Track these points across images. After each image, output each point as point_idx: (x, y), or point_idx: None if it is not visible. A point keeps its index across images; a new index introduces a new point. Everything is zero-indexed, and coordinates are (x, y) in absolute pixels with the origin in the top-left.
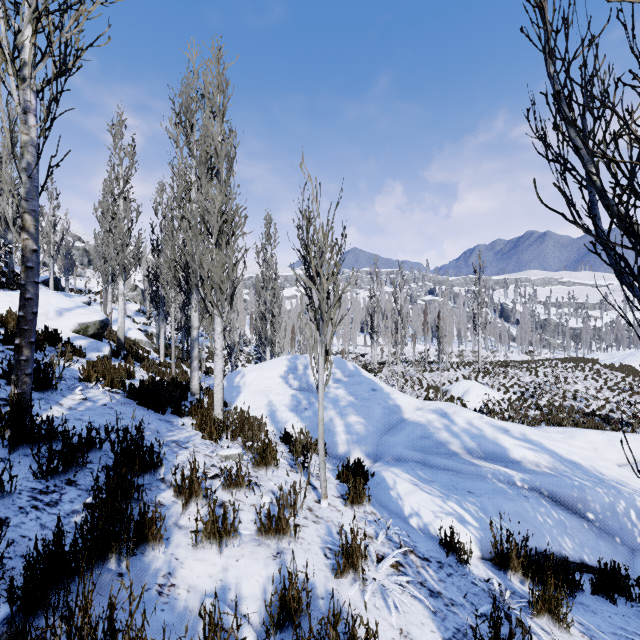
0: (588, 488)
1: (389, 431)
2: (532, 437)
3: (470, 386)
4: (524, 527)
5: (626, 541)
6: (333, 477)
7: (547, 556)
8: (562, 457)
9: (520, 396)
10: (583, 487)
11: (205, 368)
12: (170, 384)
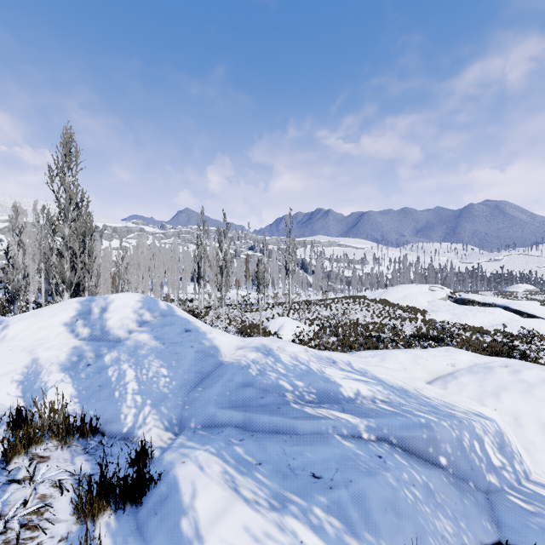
0: (435, 424)
1: (202, 382)
2: (358, 366)
3: (284, 321)
4: (404, 532)
5: (479, 484)
6: (71, 508)
7: None
8: (390, 385)
9: (321, 327)
10: (431, 424)
11: None
12: None
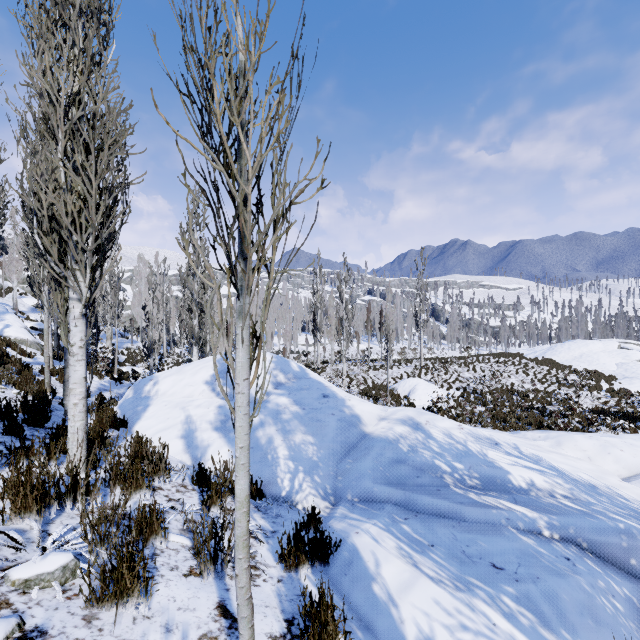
0: (639, 532)
1: (349, 453)
2: (528, 451)
3: (416, 384)
4: (605, 639)
5: None
6: (272, 557)
7: None
8: (572, 478)
9: (463, 392)
10: (632, 531)
11: (118, 373)
12: (20, 402)
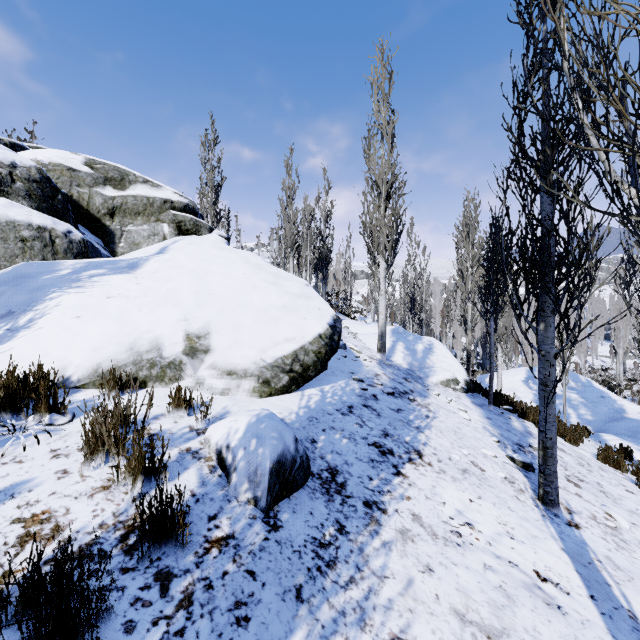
0: None
1: (611, 421)
2: None
3: None
4: None
5: None
6: None
7: None
8: None
9: None
10: None
11: None
12: None
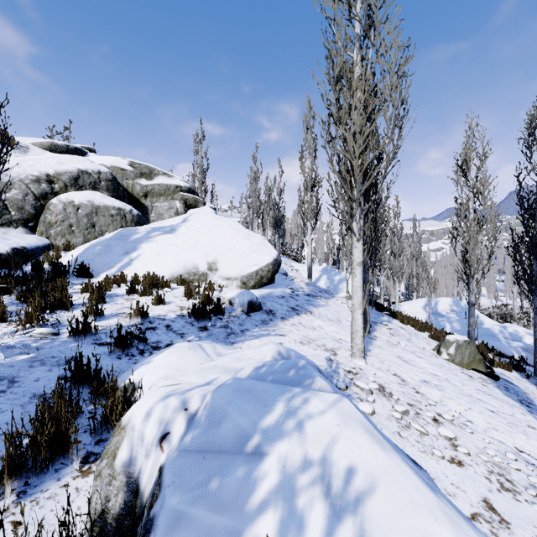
0: None
1: None
2: None
3: None
4: (498, 347)
5: None
6: None
7: (492, 346)
8: None
9: None
10: None
11: None
12: None
